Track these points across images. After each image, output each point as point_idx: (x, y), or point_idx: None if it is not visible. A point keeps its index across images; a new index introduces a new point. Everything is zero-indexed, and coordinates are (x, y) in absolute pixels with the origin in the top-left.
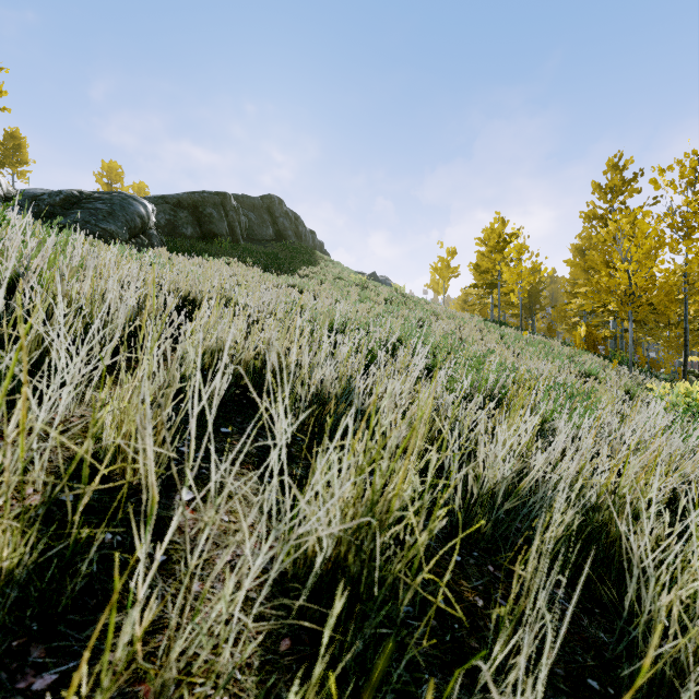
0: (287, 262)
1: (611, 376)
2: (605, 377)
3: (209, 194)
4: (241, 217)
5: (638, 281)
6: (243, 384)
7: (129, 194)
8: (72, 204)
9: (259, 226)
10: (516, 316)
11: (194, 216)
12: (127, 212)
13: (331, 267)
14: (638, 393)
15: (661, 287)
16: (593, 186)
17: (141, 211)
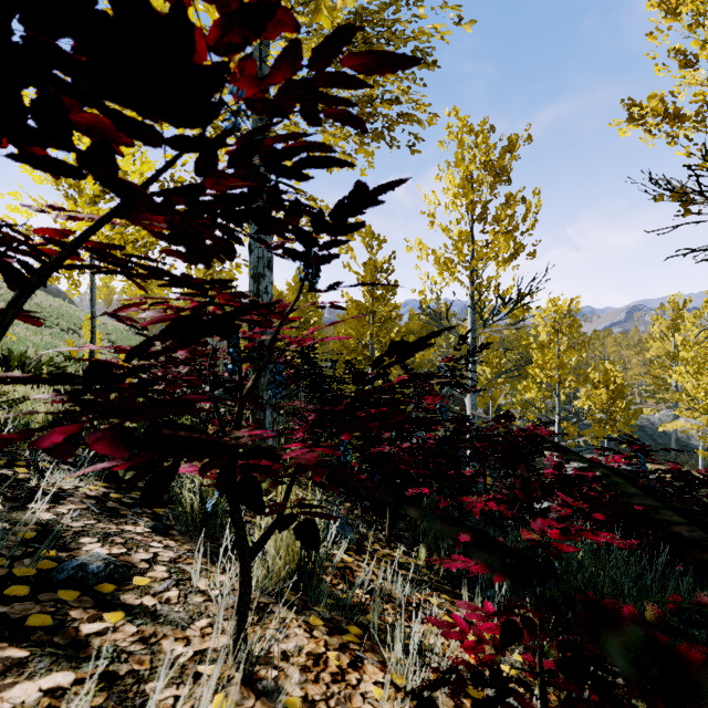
0: None
1: None
2: None
3: None
4: None
5: None
6: None
7: None
8: None
9: None
10: None
11: None
12: None
13: None
14: None
15: None
16: None
17: None
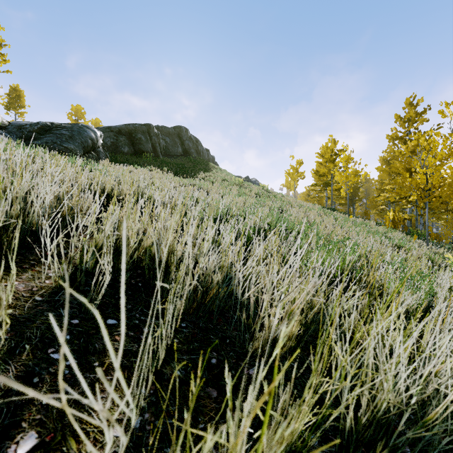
0: (190, 170)
1: (414, 247)
2: (410, 248)
3: (139, 125)
4: (161, 140)
5: (433, 180)
6: (142, 266)
7: (84, 125)
8: (45, 131)
9: (172, 146)
10: (342, 204)
11: (130, 140)
12: (82, 136)
13: (219, 172)
14: (436, 260)
15: (450, 185)
16: (396, 117)
17: (92, 135)
